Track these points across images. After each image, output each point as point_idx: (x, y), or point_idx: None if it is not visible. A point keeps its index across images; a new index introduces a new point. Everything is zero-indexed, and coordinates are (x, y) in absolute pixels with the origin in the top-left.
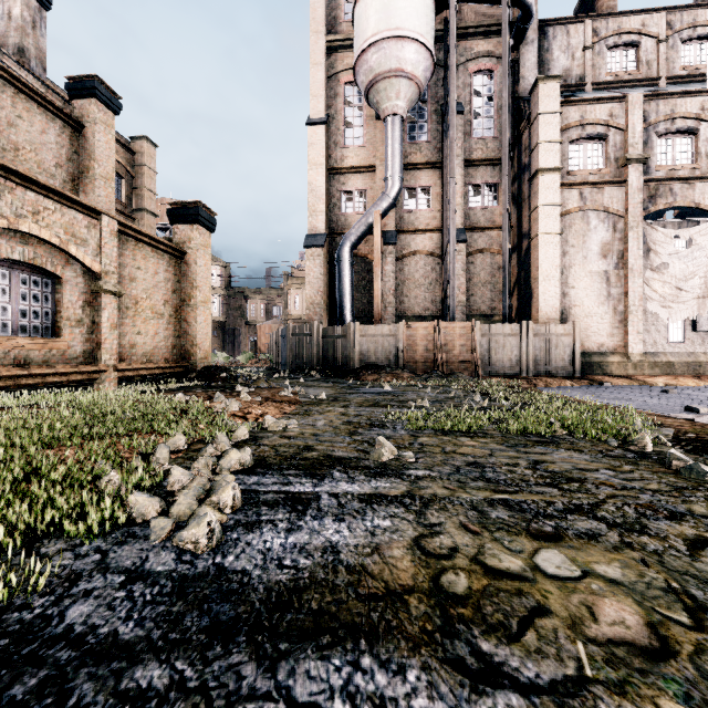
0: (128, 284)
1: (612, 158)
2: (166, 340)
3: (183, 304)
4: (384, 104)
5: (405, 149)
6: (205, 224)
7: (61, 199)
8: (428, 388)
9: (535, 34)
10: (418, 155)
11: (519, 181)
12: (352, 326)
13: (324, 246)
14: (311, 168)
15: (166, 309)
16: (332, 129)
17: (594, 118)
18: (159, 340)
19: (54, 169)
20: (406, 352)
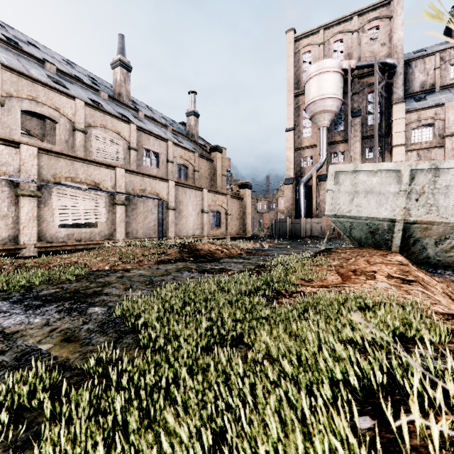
0: (231, 211)
1: (437, 134)
2: (239, 226)
3: (242, 214)
4: (318, 123)
5: (331, 135)
6: (249, 188)
7: (221, 194)
8: (321, 242)
9: (402, 69)
10: (338, 137)
11: (391, 145)
12: (302, 219)
13: (293, 183)
14: (287, 150)
15: (239, 217)
16: (297, 131)
17: (425, 117)
18: (237, 226)
19: (208, 176)
20: (325, 229)
